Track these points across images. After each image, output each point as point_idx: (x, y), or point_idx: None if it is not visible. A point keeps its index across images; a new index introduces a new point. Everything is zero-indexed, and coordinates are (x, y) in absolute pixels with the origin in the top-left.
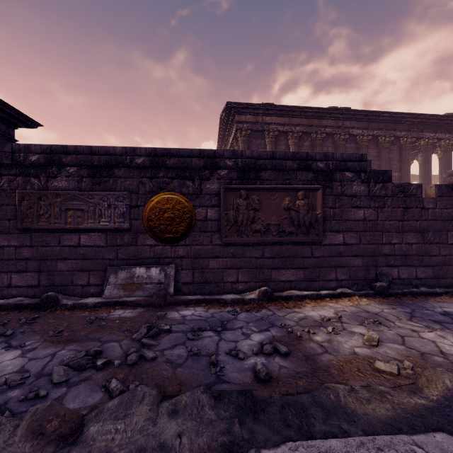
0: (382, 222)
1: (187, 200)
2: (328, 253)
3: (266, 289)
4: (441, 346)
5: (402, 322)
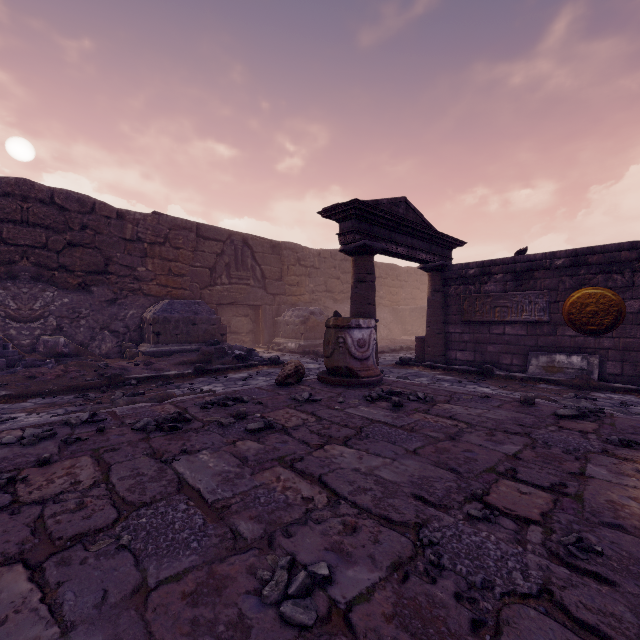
0: None
1: (614, 294)
2: None
3: None
4: None
5: None
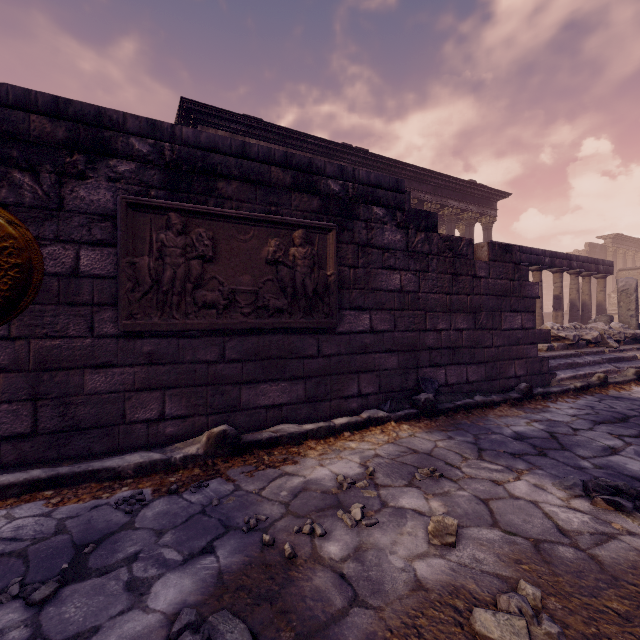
0: (425, 295)
1: (16, 221)
2: (347, 348)
3: (224, 429)
4: (551, 513)
5: (471, 465)
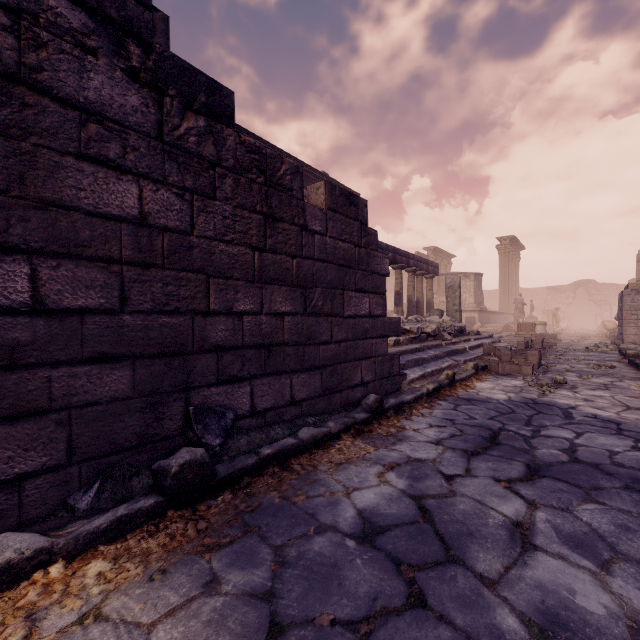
0: (207, 243)
1: None
2: None
3: None
4: None
5: None
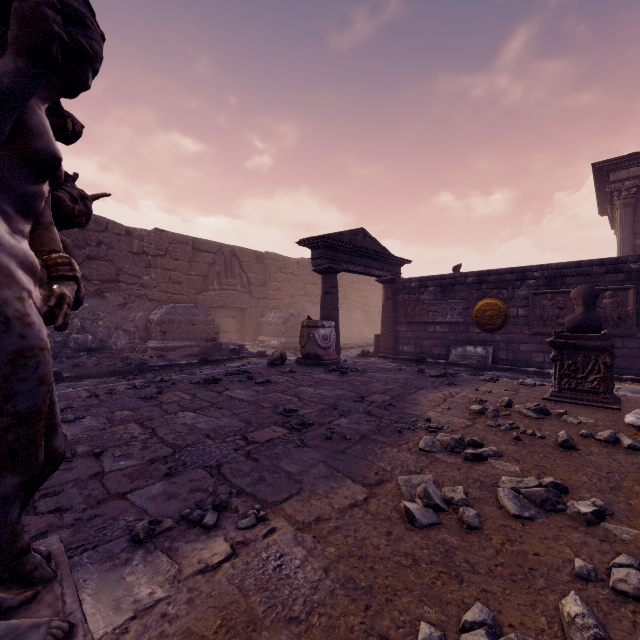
0: None
1: (503, 303)
2: None
3: None
4: None
5: None
